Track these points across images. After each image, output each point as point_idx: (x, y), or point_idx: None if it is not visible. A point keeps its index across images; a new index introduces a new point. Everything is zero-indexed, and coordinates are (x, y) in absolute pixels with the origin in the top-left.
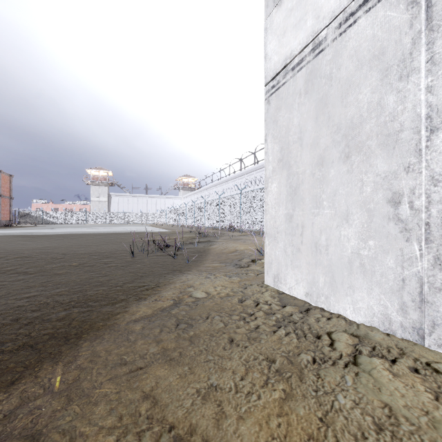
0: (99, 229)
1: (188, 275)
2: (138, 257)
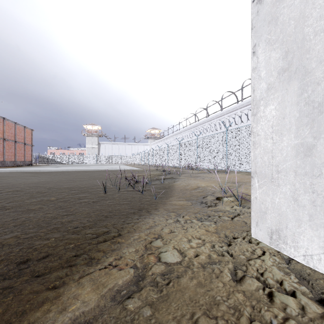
0: (89, 167)
1: (155, 216)
2: (110, 193)
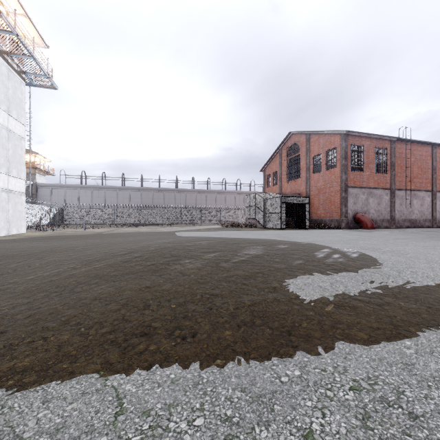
0: None
1: None
2: None
